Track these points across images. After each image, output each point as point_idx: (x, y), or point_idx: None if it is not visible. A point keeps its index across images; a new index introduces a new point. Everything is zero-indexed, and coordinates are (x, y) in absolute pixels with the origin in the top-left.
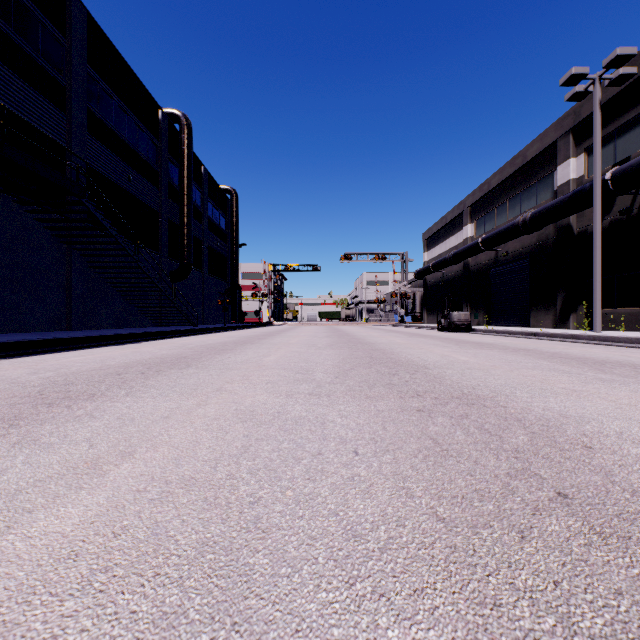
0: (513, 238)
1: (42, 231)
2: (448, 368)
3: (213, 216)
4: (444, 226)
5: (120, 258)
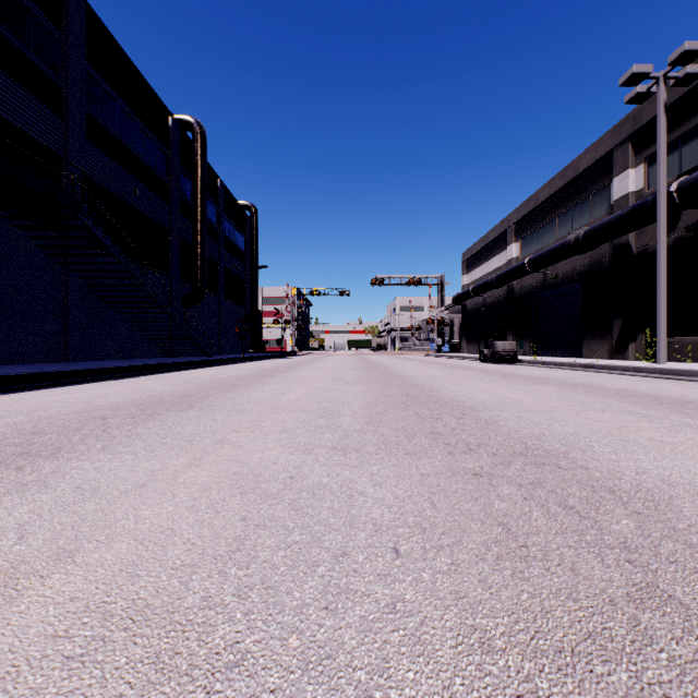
0: (564, 258)
1: (34, 250)
2: (501, 410)
3: (230, 235)
4: (486, 246)
5: (125, 281)
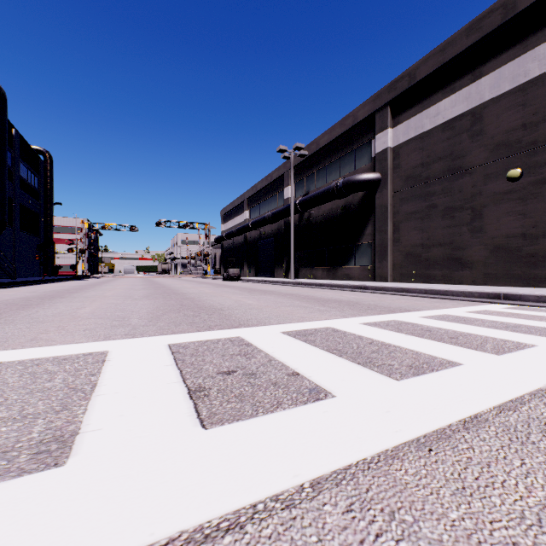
0: (266, 225)
1: None
2: (194, 294)
3: (24, 175)
4: (234, 208)
5: None
